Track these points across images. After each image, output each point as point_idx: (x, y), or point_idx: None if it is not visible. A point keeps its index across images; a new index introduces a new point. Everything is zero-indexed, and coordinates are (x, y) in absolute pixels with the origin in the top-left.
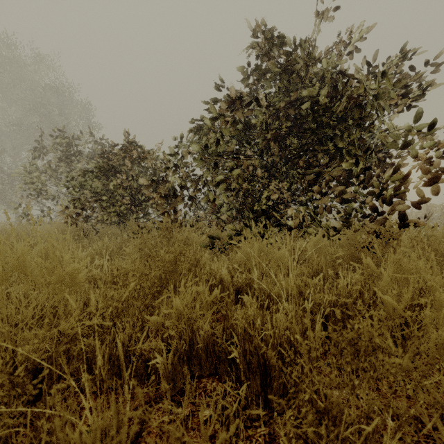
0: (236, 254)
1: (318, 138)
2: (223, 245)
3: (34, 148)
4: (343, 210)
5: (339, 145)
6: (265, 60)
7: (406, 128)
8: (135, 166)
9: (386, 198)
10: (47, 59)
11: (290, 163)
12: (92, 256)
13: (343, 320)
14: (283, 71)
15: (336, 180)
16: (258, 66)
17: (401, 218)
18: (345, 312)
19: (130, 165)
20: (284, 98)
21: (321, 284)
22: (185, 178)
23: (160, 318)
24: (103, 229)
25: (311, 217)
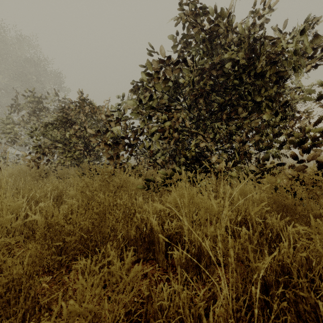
0: (168, 198)
1: (239, 93)
2: (157, 187)
3: (11, 105)
4: (255, 155)
5: (258, 99)
6: (193, 26)
7: (322, 83)
8: (88, 119)
9: (305, 147)
10: (28, 39)
11: (214, 116)
12: (40, 197)
13: (295, 304)
14: (209, 36)
15: (255, 130)
16: (187, 33)
17: (320, 165)
18: (297, 294)
19: (83, 118)
20: (210, 60)
21: (250, 233)
22: (126, 129)
23: (53, 321)
24: (61, 170)
25: (234, 162)
